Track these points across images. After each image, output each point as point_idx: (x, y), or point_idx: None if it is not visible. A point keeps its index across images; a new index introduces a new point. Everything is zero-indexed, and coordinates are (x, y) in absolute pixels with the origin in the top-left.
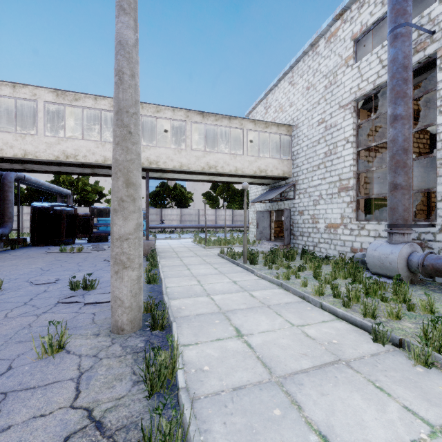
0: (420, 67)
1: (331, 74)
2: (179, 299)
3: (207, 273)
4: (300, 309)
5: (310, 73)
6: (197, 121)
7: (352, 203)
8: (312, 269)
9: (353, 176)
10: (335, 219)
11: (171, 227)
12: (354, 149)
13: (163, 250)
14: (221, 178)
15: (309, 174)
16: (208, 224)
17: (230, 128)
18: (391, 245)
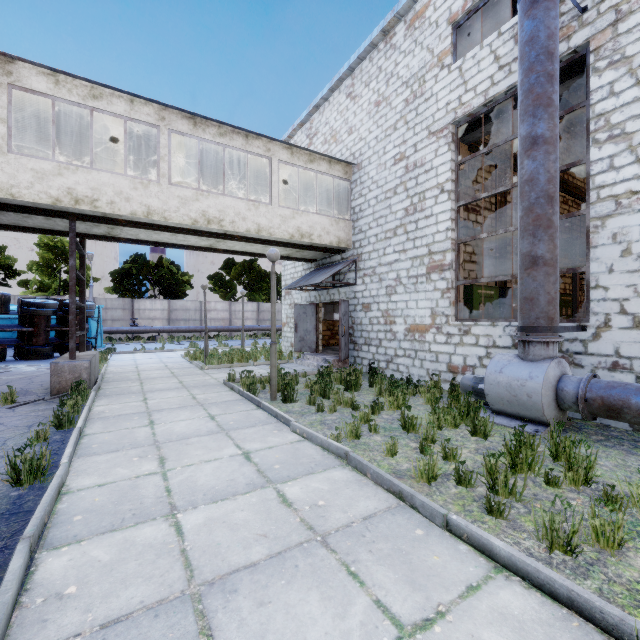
0: (559, 69)
1: (416, 81)
2: (76, 544)
3: (190, 433)
4: (402, 541)
5: (381, 79)
6: (182, 131)
7: (450, 291)
8: (394, 408)
9: (451, 247)
10: (422, 317)
11: (151, 331)
12: (453, 203)
13: (116, 376)
14: (232, 245)
15: (379, 244)
16: (218, 326)
17: (247, 153)
18: (527, 363)
